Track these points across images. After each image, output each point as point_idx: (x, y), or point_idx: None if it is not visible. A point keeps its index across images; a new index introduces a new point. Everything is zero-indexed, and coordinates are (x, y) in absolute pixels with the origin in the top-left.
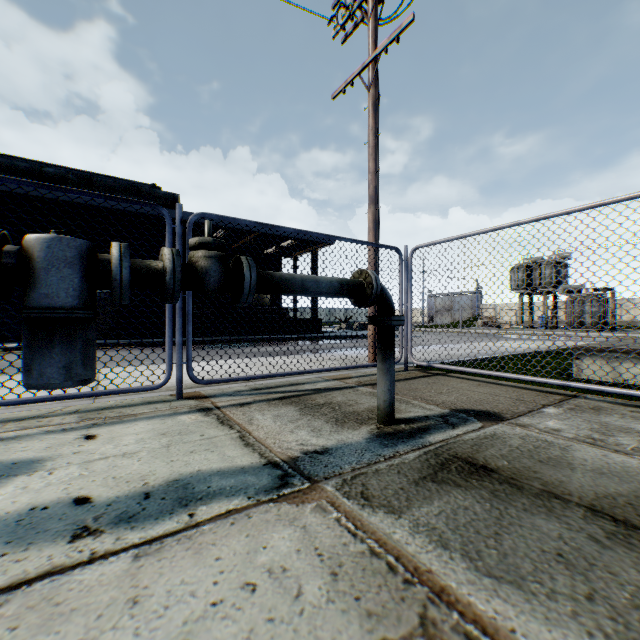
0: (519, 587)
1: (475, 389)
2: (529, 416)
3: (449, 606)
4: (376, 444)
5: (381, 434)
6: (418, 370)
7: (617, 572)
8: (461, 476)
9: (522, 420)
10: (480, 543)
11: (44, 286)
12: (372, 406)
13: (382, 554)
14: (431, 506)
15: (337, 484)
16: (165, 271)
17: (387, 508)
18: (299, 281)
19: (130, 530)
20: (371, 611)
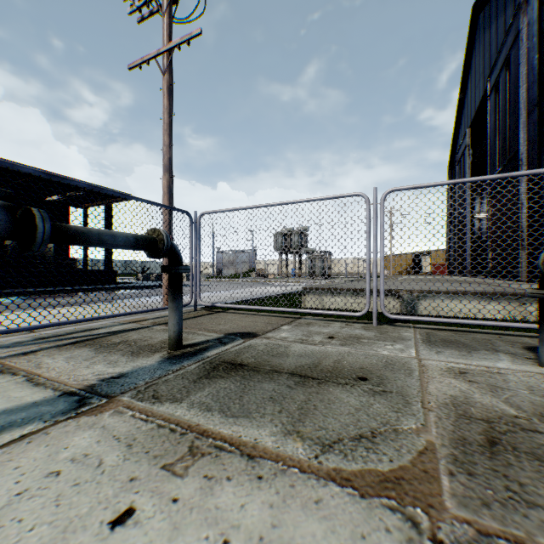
0: (248, 417)
1: (244, 319)
2: (273, 332)
3: (207, 437)
4: (167, 364)
5: (171, 357)
6: (205, 310)
7: (295, 398)
8: (225, 372)
9: (268, 335)
10: (231, 403)
11: None
12: (165, 339)
13: (167, 425)
14: (203, 392)
15: (133, 395)
16: None
17: (172, 400)
18: (96, 234)
19: None
20: (157, 455)
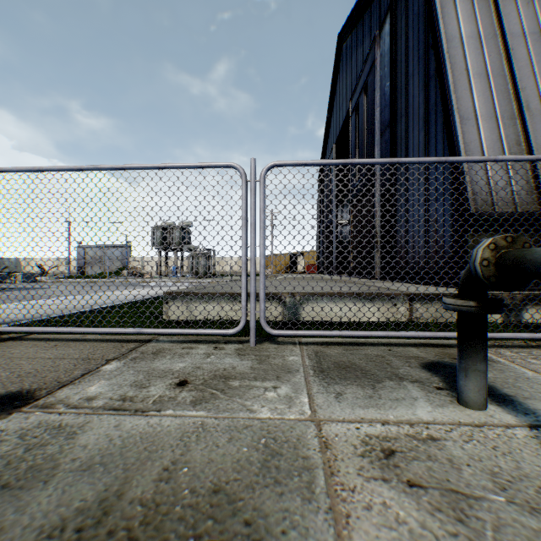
0: None
1: (43, 354)
2: (77, 383)
3: None
4: None
5: None
6: None
7: None
8: None
9: (60, 394)
10: None
11: None
12: None
13: None
14: None
15: None
16: None
17: None
18: None
19: None
20: None
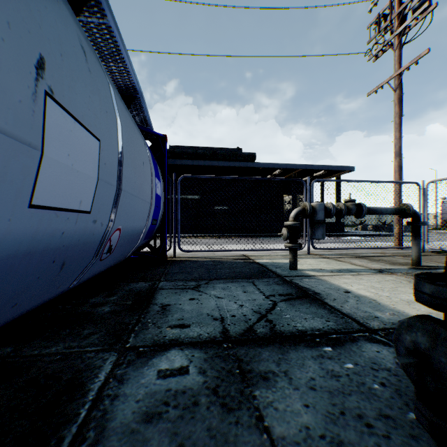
0: None
1: None
2: None
3: None
4: (412, 269)
5: (414, 268)
6: (431, 252)
7: None
8: None
9: None
10: None
11: (318, 215)
12: (405, 262)
13: None
14: None
15: (400, 274)
16: (342, 210)
17: None
18: (379, 210)
19: (344, 273)
20: None
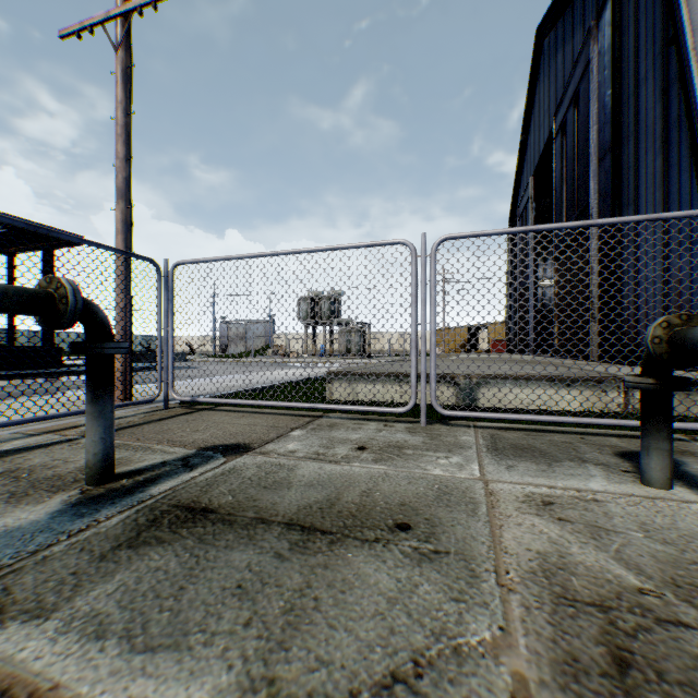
0: (177, 648)
1: (237, 421)
2: (276, 442)
3: None
4: (67, 517)
5: (84, 500)
6: (182, 407)
7: (284, 582)
8: (172, 529)
9: (268, 447)
10: (154, 610)
11: None
12: None
13: None
14: (109, 584)
15: None
16: None
17: (32, 613)
18: None
19: None
20: None
